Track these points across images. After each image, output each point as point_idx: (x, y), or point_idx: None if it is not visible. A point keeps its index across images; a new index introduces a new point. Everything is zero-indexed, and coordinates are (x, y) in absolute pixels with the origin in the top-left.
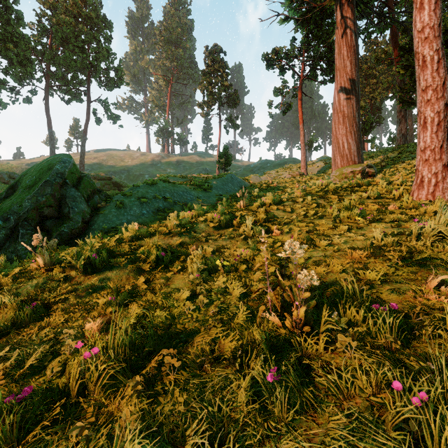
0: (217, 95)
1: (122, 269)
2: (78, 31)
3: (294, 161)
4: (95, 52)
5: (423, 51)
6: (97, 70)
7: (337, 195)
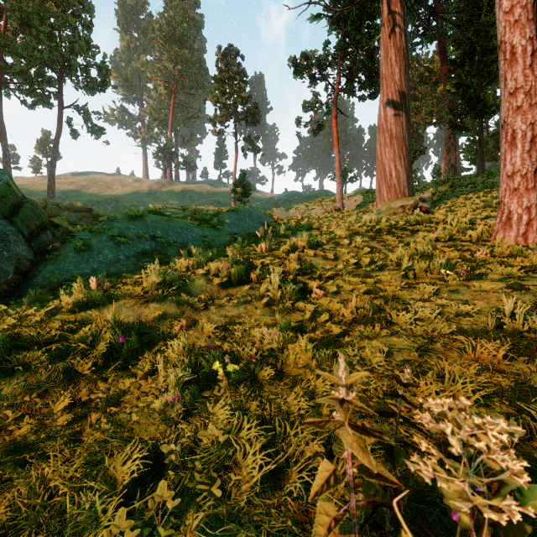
0: (232, 108)
1: (34, 375)
2: (45, 11)
3: (326, 193)
4: (69, 41)
5: (512, 39)
6: (72, 65)
7: (394, 236)
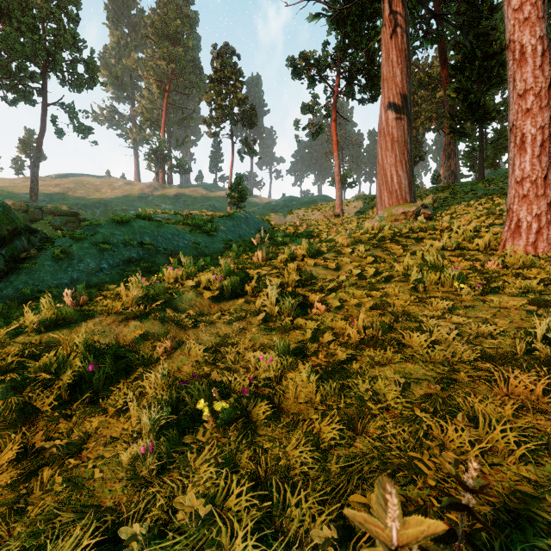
0: (228, 110)
1: None
2: (27, 1)
3: (325, 199)
4: (54, 34)
5: (522, 38)
6: (56, 60)
7: (398, 244)
